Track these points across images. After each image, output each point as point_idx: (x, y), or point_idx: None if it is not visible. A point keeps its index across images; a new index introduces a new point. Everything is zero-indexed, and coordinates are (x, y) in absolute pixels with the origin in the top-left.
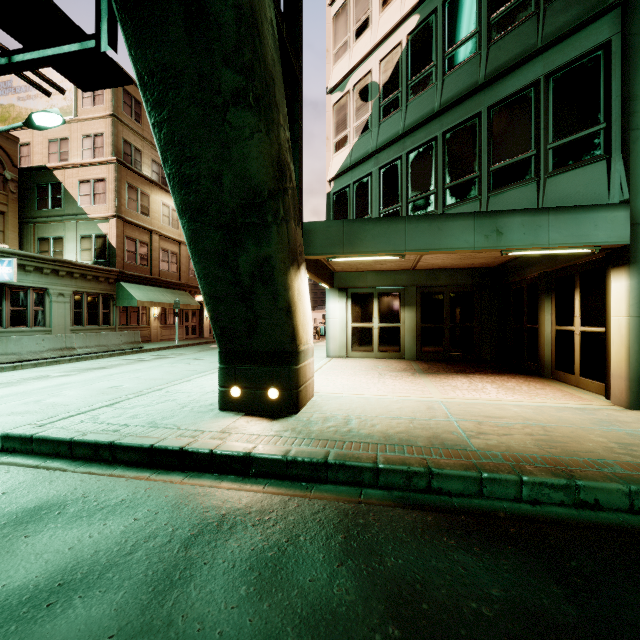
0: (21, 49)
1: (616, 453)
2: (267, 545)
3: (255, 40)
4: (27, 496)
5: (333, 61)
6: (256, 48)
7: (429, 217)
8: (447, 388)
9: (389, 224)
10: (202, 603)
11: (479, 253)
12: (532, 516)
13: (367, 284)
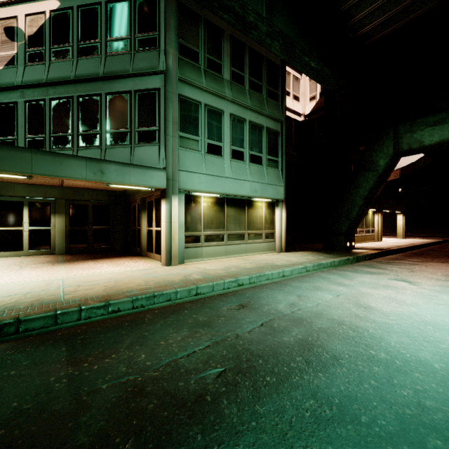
0: None
1: (141, 286)
2: None
3: None
4: None
5: None
6: None
7: (53, 153)
8: (74, 270)
9: (16, 151)
10: None
11: None
12: (82, 325)
13: (16, 194)
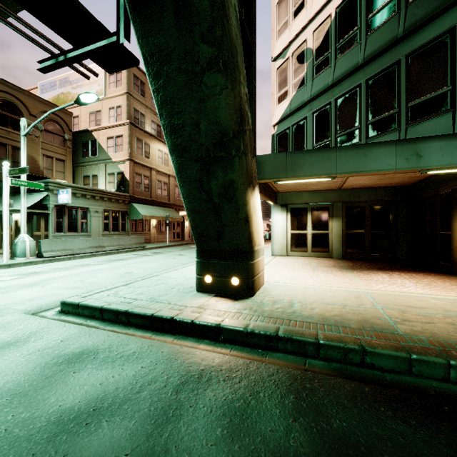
0: (72, 49)
1: None
2: (235, 397)
3: (224, 20)
4: (75, 344)
5: (276, 37)
6: (224, 26)
7: (356, 146)
8: (370, 281)
9: (323, 153)
10: (189, 438)
11: (397, 174)
12: None
13: (302, 201)
